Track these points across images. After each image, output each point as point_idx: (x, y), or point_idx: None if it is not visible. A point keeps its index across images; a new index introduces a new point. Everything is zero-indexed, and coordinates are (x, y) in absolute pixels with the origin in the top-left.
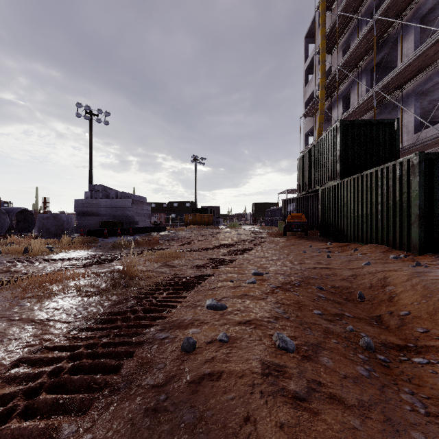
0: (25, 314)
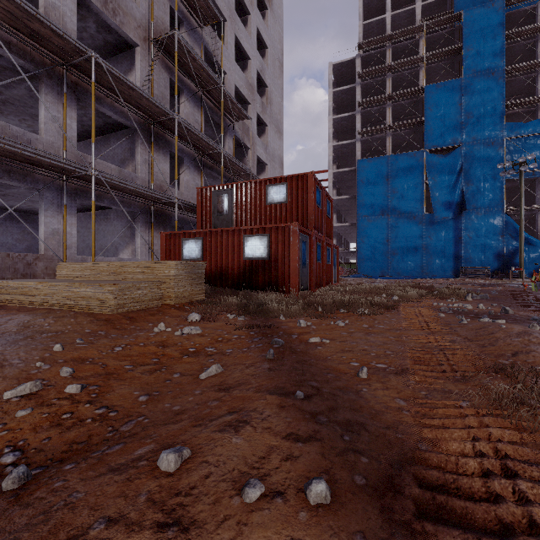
0: None
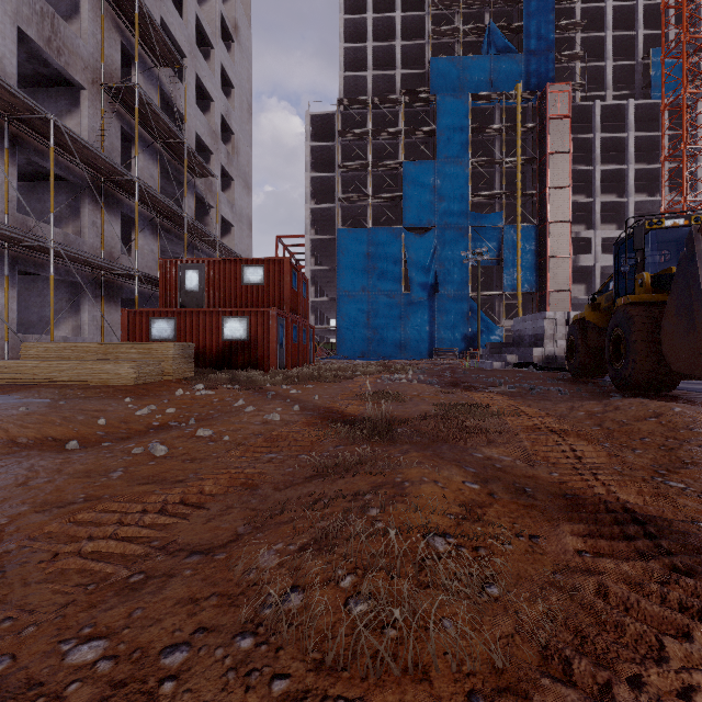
0: (405, 414)
